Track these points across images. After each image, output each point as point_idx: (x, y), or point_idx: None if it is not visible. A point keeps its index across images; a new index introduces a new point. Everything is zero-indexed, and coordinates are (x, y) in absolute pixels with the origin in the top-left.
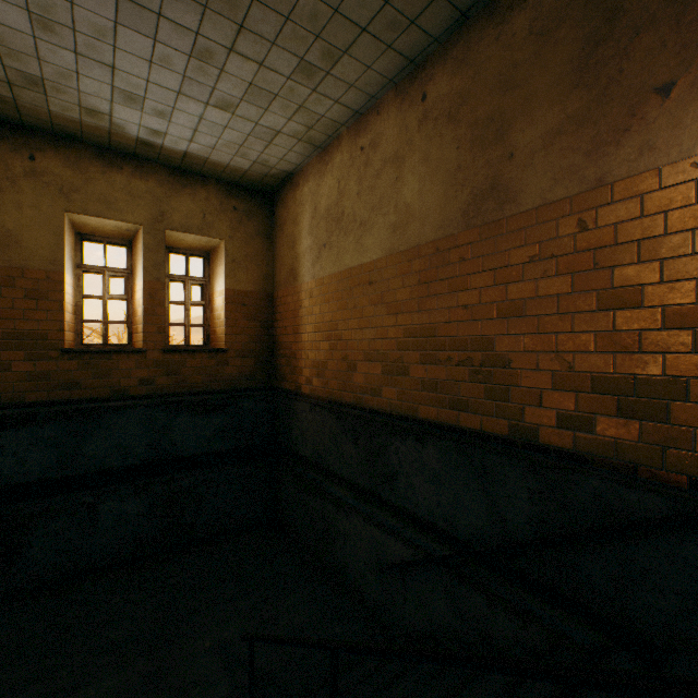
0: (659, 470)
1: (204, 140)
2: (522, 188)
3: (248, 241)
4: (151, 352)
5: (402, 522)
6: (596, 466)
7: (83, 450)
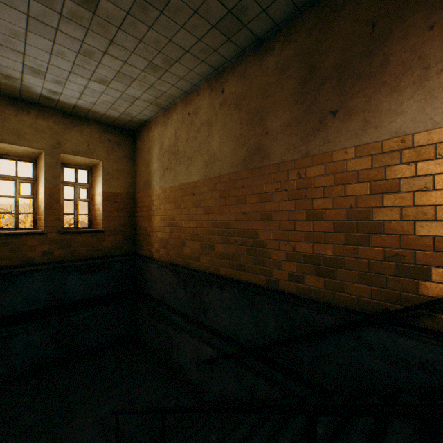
0: (331, 303)
1: (88, 99)
2: (272, 151)
3: (118, 161)
4: (50, 234)
5: (211, 335)
6: (305, 301)
7: (0, 302)
